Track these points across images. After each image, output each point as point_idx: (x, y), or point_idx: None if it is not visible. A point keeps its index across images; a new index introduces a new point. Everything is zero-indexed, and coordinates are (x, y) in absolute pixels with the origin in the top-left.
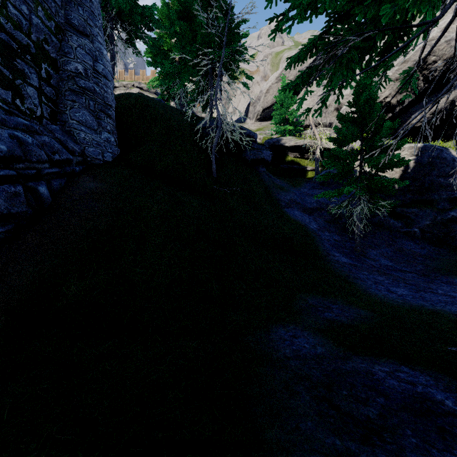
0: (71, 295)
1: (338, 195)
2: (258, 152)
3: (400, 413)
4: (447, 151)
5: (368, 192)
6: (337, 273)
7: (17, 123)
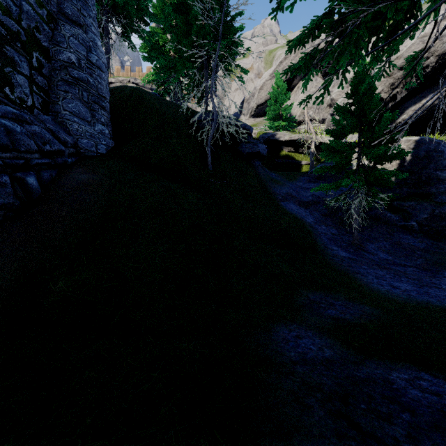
0: (58, 291)
1: (335, 188)
2: (254, 145)
3: (431, 433)
4: (444, 144)
5: (366, 185)
6: (336, 267)
7: (5, 111)
